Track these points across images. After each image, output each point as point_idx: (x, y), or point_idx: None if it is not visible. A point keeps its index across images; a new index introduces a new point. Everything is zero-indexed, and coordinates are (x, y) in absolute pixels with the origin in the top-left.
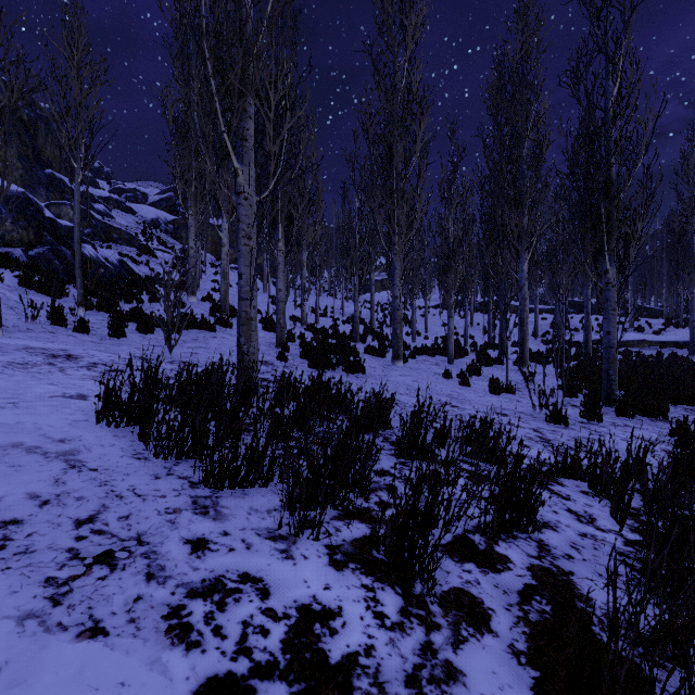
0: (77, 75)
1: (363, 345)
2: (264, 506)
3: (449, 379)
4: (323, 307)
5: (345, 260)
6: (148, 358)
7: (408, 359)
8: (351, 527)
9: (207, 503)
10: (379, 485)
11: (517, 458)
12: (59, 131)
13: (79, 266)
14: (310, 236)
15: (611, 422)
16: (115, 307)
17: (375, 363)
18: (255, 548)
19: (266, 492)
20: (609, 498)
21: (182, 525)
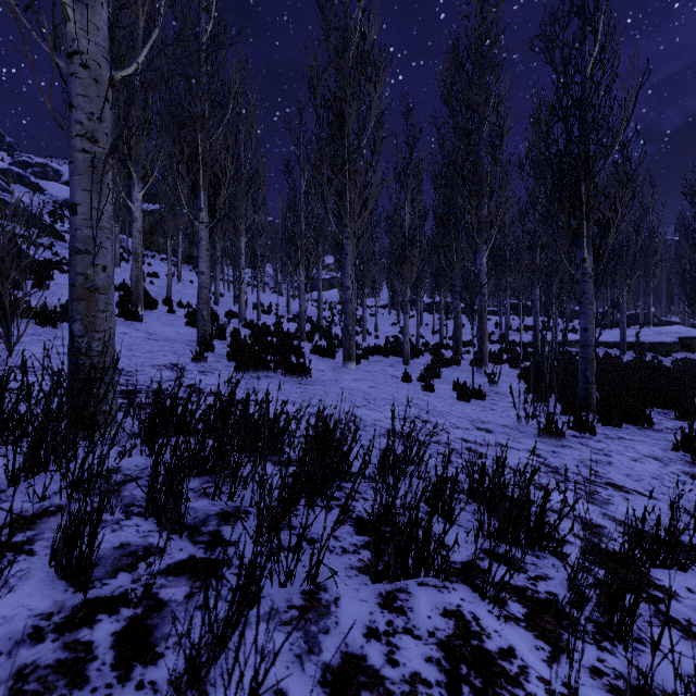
0: None
1: (309, 345)
2: None
3: (409, 383)
4: (267, 304)
5: (289, 247)
6: None
7: (361, 360)
8: None
9: None
10: None
11: None
12: None
13: None
14: (248, 220)
15: (603, 434)
16: None
17: (323, 365)
18: None
19: None
20: None
21: None
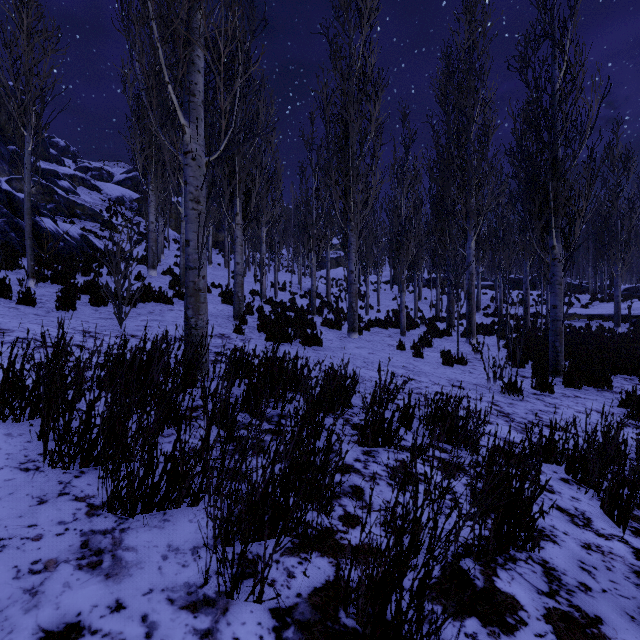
0: (27, 41)
1: (319, 318)
2: (189, 540)
3: (402, 351)
4: (281, 282)
5: (303, 236)
6: (93, 332)
7: (363, 332)
8: (308, 566)
9: (105, 543)
10: (342, 489)
11: (504, 452)
12: (7, 98)
13: (30, 237)
14: (268, 213)
15: (562, 393)
16: (69, 280)
17: (331, 335)
18: (160, 635)
19: (196, 513)
20: (596, 489)
21: (49, 596)
